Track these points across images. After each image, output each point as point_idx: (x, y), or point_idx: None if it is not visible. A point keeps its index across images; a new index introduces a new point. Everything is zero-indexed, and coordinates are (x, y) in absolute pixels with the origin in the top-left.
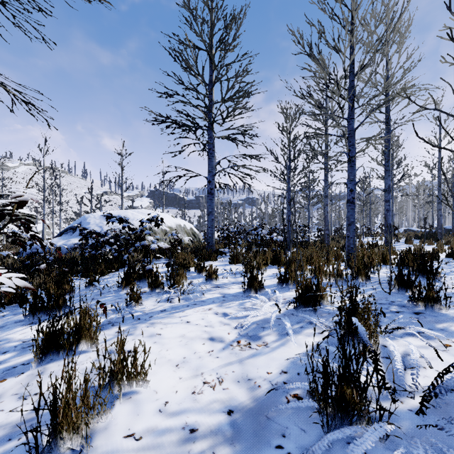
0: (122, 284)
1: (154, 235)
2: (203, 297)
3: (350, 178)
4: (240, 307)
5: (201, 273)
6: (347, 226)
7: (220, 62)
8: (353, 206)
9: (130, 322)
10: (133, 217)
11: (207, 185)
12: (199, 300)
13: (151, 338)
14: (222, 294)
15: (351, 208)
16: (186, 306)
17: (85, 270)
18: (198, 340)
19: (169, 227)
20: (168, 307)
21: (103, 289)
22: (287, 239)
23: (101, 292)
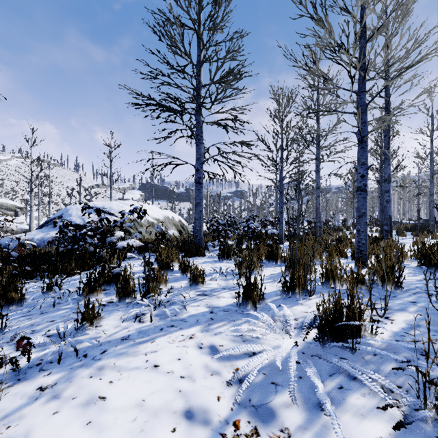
0: (84, 291)
1: (137, 228)
2: (185, 312)
3: (360, 161)
4: (234, 335)
5: (186, 273)
6: (358, 218)
7: (209, 38)
8: (365, 194)
9: (70, 363)
10: (118, 209)
11: (195, 174)
12: (179, 318)
13: (85, 410)
14: (209, 308)
15: (362, 197)
16: (159, 329)
17: (52, 269)
18: (166, 419)
19: (156, 219)
20: (134, 331)
21: (60, 298)
22: (279, 232)
23: (58, 301)
